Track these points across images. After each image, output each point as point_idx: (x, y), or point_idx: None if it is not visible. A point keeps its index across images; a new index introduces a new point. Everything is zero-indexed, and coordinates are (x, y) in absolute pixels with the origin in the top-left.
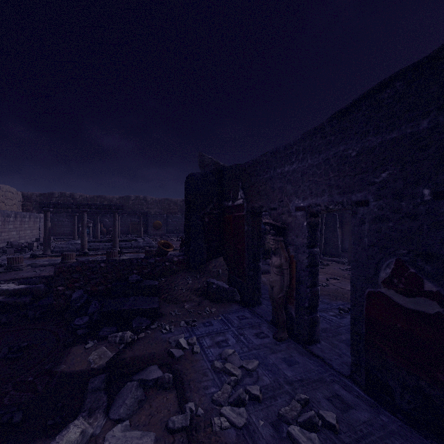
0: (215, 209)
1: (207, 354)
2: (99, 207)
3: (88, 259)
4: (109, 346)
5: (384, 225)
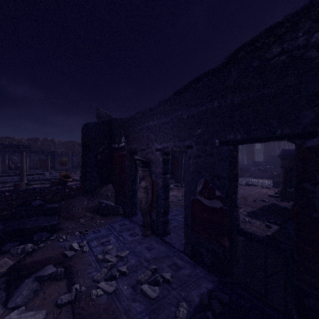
0: (106, 149)
1: (93, 251)
2: (7, 146)
3: None
4: (11, 257)
5: (199, 159)
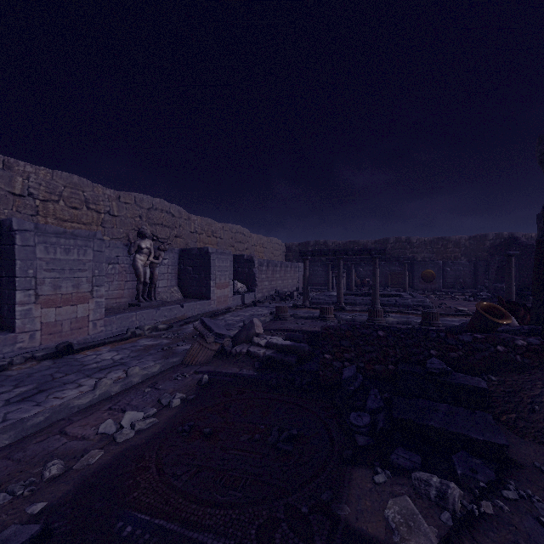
0: None
1: None
2: (356, 252)
3: (345, 315)
4: (415, 498)
5: None
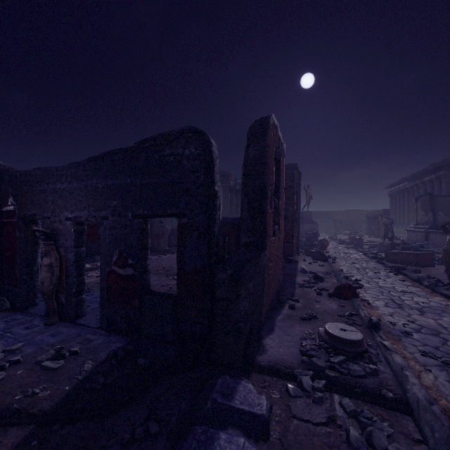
0: None
1: None
2: None
3: None
4: None
5: (115, 231)
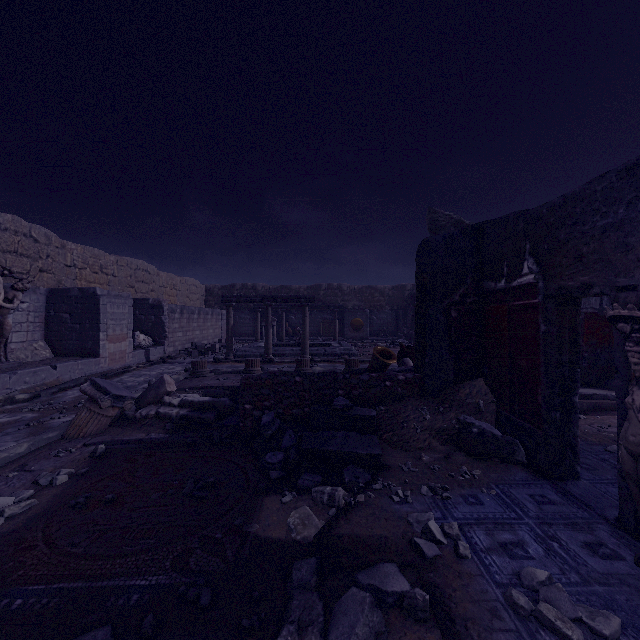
0: (469, 295)
1: (486, 565)
2: (286, 299)
3: (273, 367)
4: (313, 506)
5: None
